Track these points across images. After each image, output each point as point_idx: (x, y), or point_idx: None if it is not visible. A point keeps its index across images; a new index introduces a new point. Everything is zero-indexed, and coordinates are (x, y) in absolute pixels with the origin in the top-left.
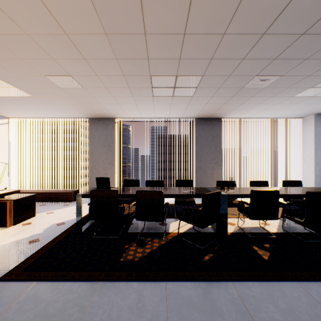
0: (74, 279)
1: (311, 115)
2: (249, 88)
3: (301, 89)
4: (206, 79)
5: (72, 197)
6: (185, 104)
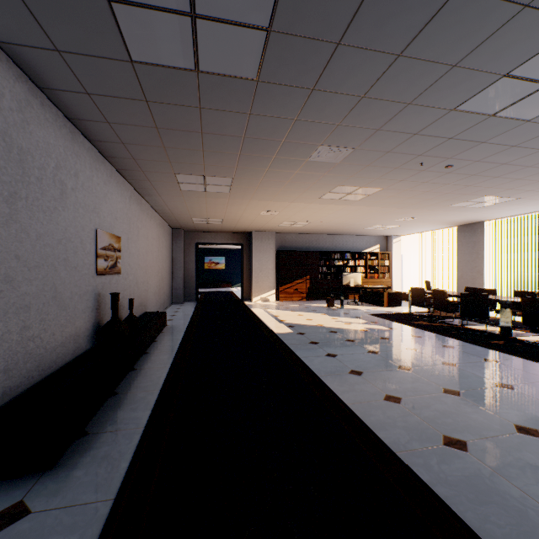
0: (386, 319)
1: None
2: None
3: None
4: (496, 195)
5: None
6: (533, 200)
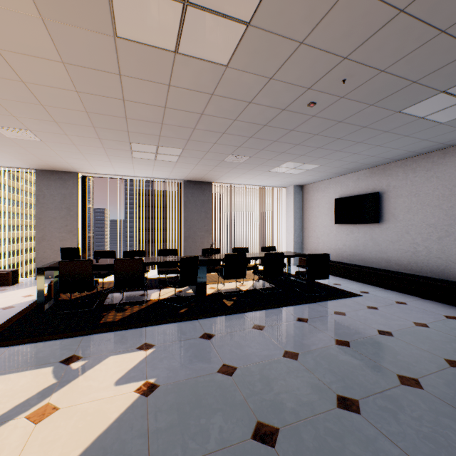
0: (56, 338)
1: (291, 186)
2: (228, 161)
3: (271, 167)
4: (187, 152)
5: (10, 280)
6: (170, 167)
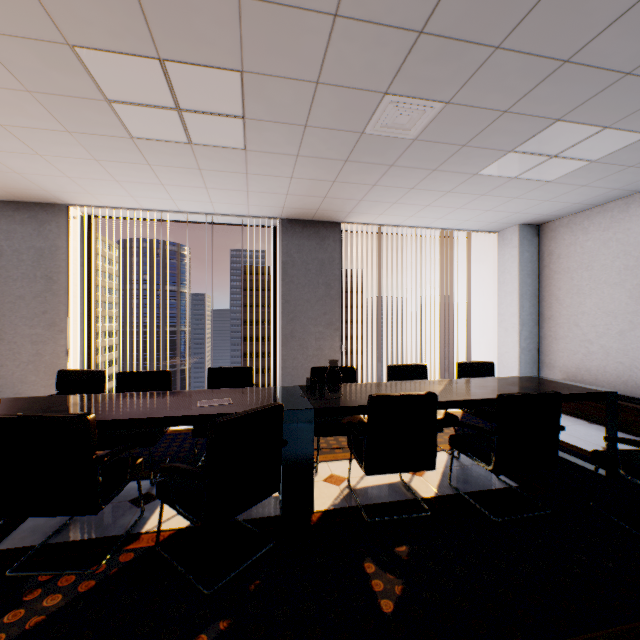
0: None
1: (513, 227)
2: (377, 135)
3: (492, 153)
4: (258, 90)
5: None
6: (239, 173)
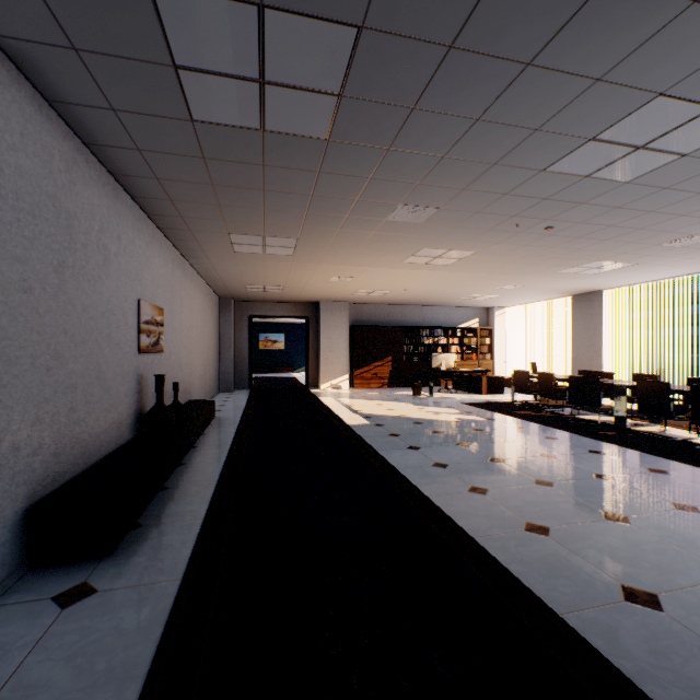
0: (483, 408)
1: None
2: (691, 244)
3: None
4: (609, 260)
5: None
6: (655, 266)
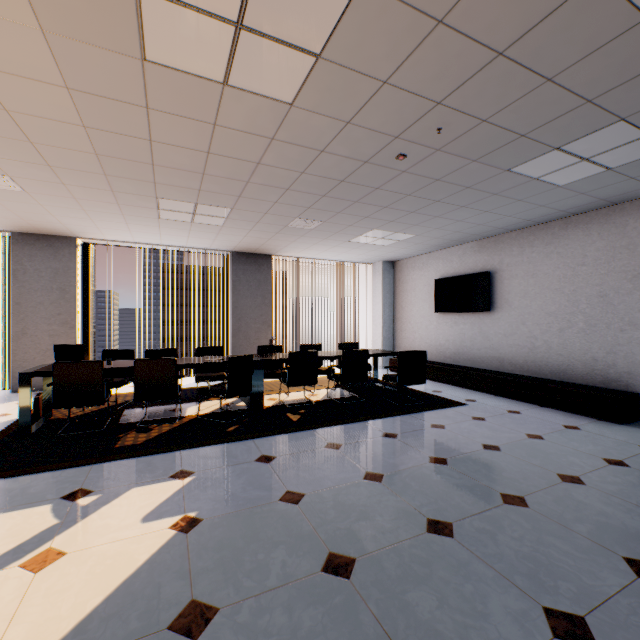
0: (52, 469)
1: (379, 262)
2: (294, 227)
3: (351, 235)
4: (238, 212)
5: None
6: (213, 233)
